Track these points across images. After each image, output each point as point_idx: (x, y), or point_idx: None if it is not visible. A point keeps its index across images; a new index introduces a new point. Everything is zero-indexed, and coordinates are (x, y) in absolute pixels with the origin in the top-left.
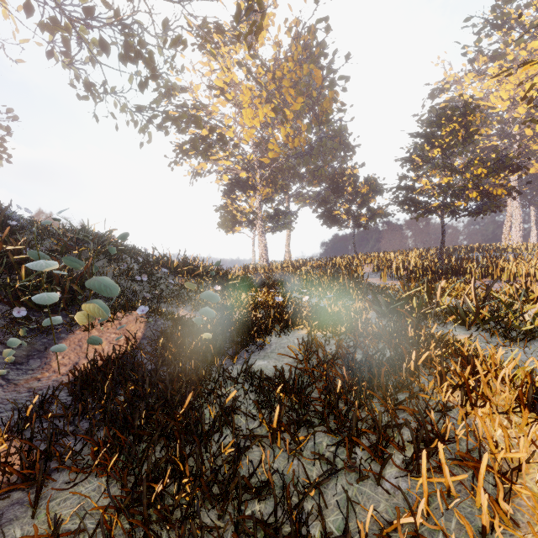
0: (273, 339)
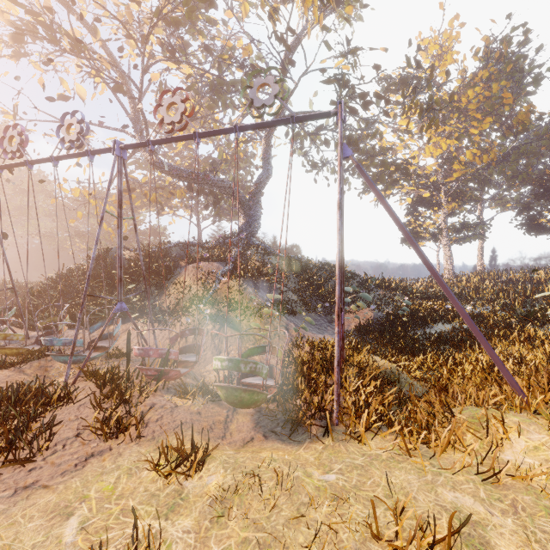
0: (439, 325)
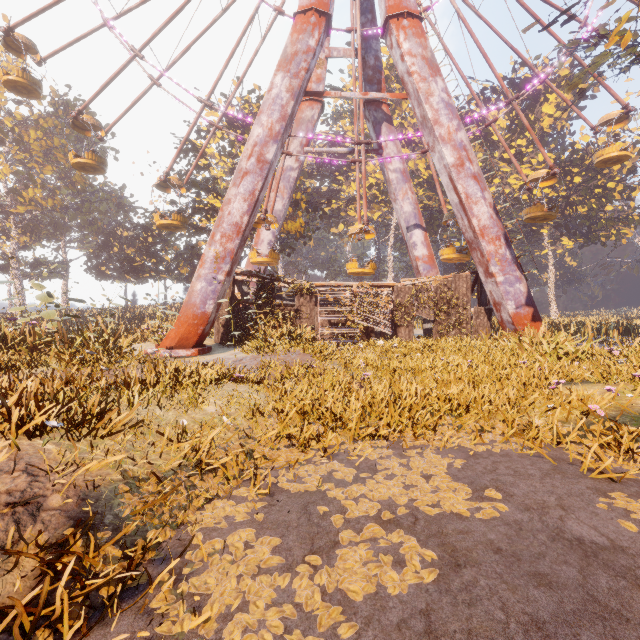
0: None
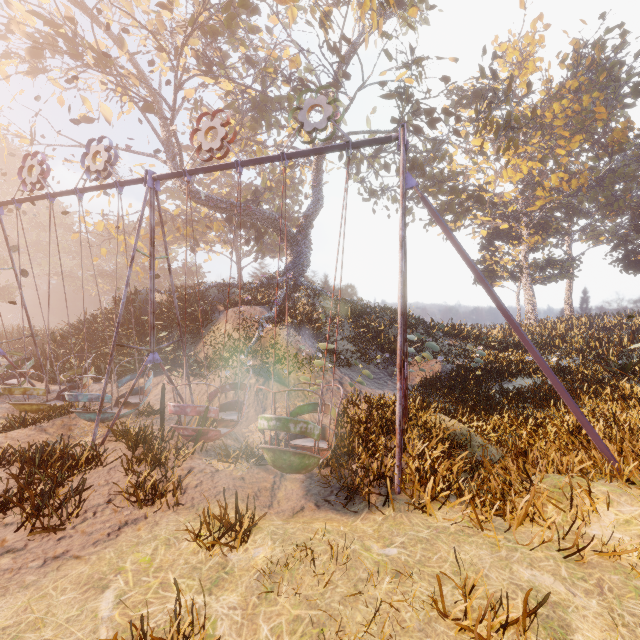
0: (519, 380)
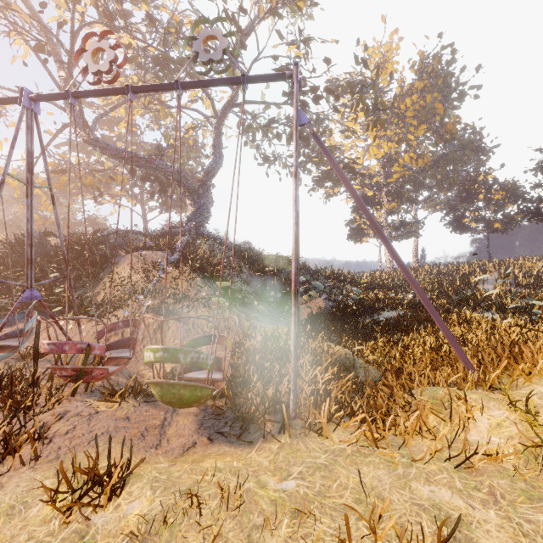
0: (386, 313)
